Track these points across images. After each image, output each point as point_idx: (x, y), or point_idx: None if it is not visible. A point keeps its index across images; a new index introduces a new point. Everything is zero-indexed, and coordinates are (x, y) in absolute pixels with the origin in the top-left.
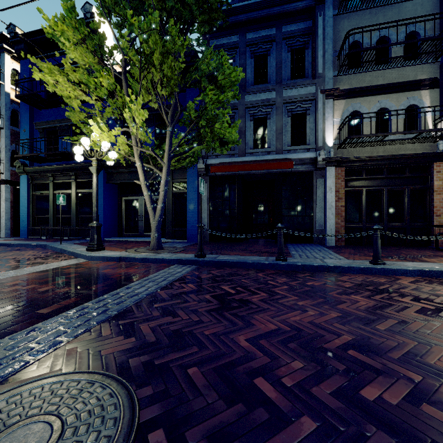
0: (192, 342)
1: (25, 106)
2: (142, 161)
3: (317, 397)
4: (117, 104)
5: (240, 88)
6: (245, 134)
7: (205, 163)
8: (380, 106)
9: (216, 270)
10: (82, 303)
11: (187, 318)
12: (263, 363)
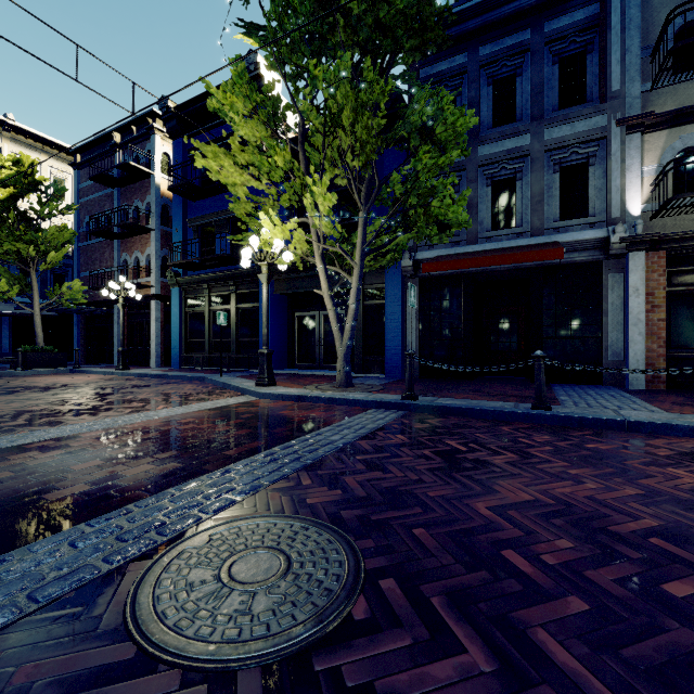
0: (413, 503)
1: (178, 199)
2: (324, 262)
3: (592, 581)
4: (294, 187)
5: (469, 136)
6: (477, 208)
7: (414, 259)
8: None
9: (434, 418)
10: (269, 448)
11: (403, 476)
12: (513, 535)
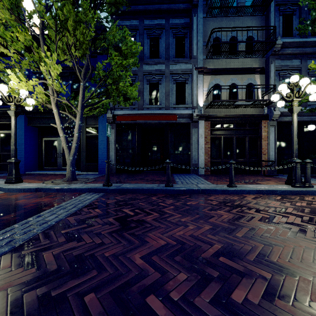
0: (92, 266)
1: None
2: (58, 108)
3: (199, 308)
4: (34, 58)
5: (139, 59)
6: (143, 94)
7: (113, 113)
8: (232, 82)
9: (119, 196)
10: None
11: (91, 242)
12: (154, 279)
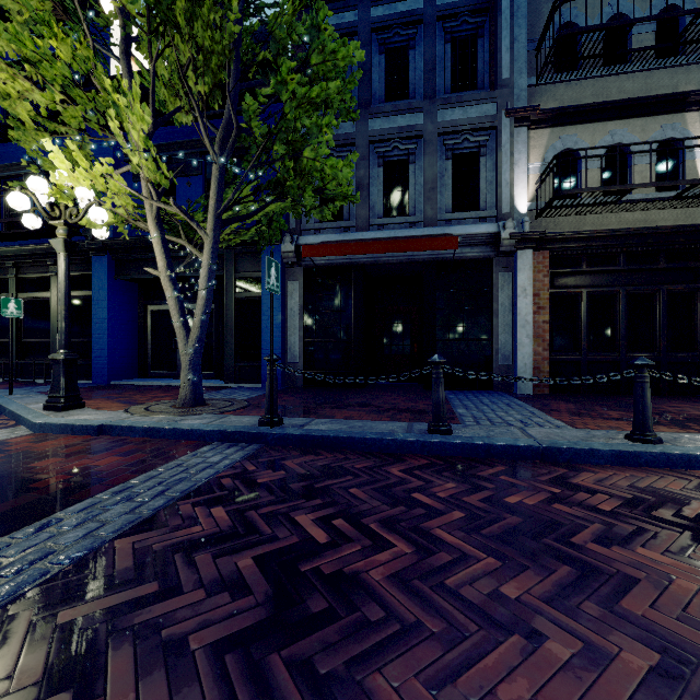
0: None
1: None
2: (162, 230)
3: None
4: (97, 103)
5: (360, 107)
6: (369, 191)
7: (296, 243)
8: (612, 140)
9: (298, 457)
10: None
11: None
12: None
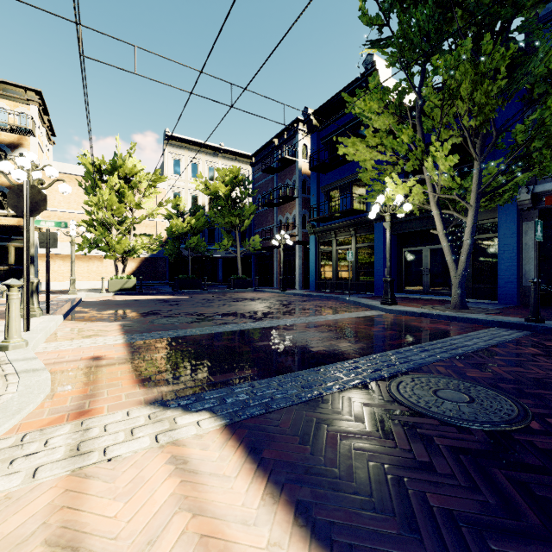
0: None
1: (314, 174)
2: (439, 208)
3: None
4: (416, 155)
5: None
6: None
7: (532, 192)
8: None
9: None
10: (418, 343)
11: (545, 373)
12: None
